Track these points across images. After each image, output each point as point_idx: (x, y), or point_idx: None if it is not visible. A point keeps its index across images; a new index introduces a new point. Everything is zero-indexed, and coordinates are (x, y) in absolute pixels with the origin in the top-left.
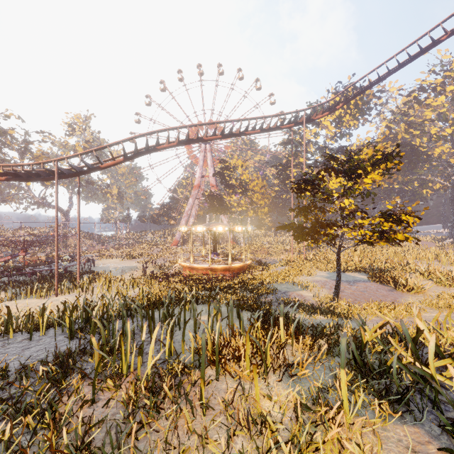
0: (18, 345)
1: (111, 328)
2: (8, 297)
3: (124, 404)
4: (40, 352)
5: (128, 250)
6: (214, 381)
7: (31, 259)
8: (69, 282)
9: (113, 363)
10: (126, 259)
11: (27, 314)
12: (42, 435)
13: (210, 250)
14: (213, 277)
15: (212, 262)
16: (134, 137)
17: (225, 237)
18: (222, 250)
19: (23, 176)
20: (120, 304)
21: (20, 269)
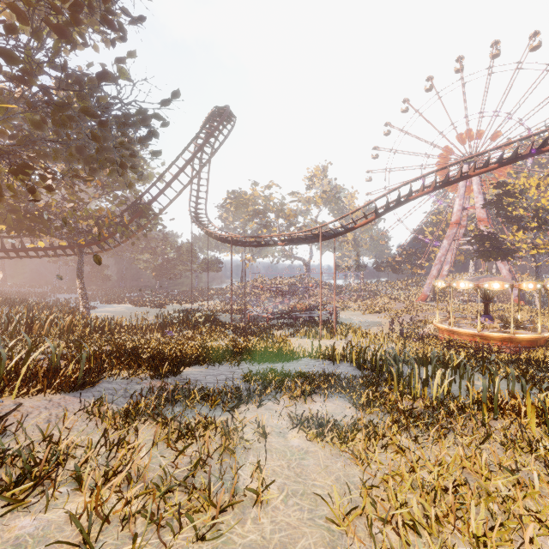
0: (328, 366)
1: (385, 371)
2: (290, 335)
3: (424, 408)
4: (346, 373)
5: (367, 303)
6: (492, 420)
7: (289, 306)
8: (322, 330)
9: (404, 388)
10: (367, 313)
11: (327, 348)
12: (382, 406)
13: (479, 312)
14: (484, 347)
15: (482, 328)
16: (386, 194)
17: (503, 294)
18: (498, 311)
19: (296, 241)
20: (395, 352)
21: (286, 314)
